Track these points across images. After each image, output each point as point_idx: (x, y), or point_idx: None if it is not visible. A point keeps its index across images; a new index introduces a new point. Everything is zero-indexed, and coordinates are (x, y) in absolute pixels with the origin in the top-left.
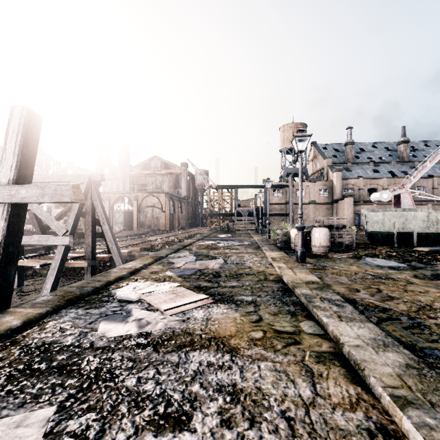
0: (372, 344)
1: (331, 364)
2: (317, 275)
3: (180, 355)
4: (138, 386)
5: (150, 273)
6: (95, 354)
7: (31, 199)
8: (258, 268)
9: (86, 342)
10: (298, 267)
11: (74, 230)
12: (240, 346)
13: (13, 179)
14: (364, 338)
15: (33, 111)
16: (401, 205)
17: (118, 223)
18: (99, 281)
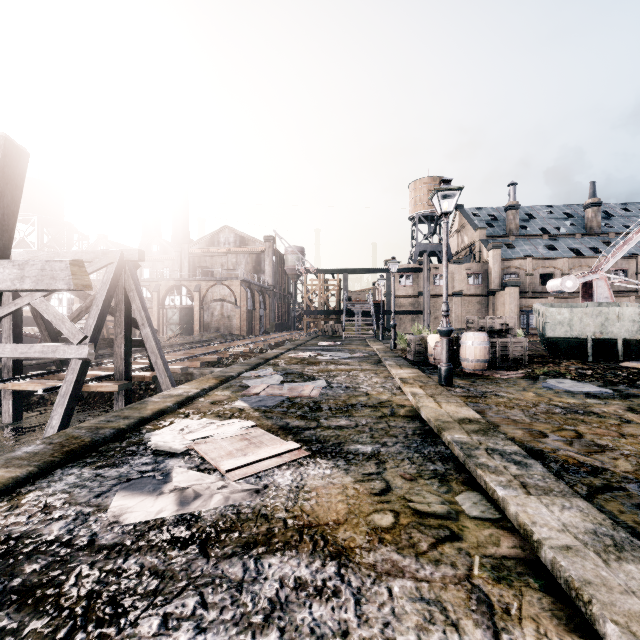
0: (594, 543)
1: (523, 585)
2: (475, 407)
3: (246, 564)
4: (161, 635)
5: (210, 404)
6: (93, 561)
7: (2, 285)
8: (380, 395)
9: (83, 534)
10: (443, 394)
11: (97, 336)
12: (354, 545)
13: None
14: (575, 531)
15: (12, 141)
16: (593, 298)
17: (172, 325)
18: (126, 418)
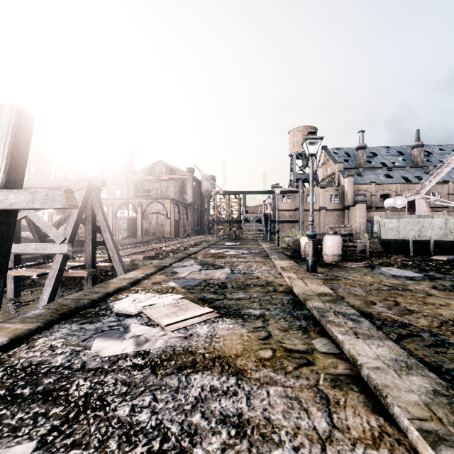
0: (394, 365)
1: (349, 389)
2: (330, 286)
3: (180, 378)
4: (131, 415)
5: (152, 284)
6: (86, 377)
7: (20, 205)
8: (266, 278)
9: (77, 362)
10: (309, 278)
11: (73, 238)
12: (247, 368)
13: (1, 184)
14: (384, 359)
15: (24, 110)
16: (416, 212)
17: (122, 230)
18: (97, 293)
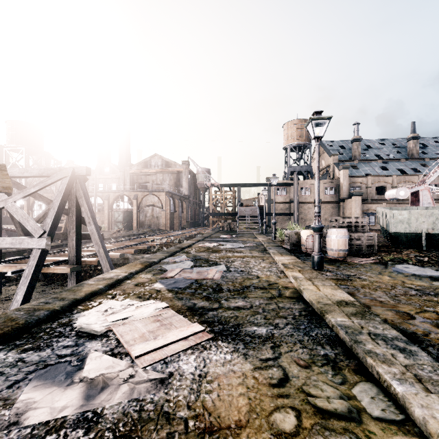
0: None
1: None
2: (345, 289)
3: None
4: None
5: (134, 286)
6: None
7: None
8: (268, 278)
9: None
10: (318, 278)
11: (53, 231)
12: None
13: None
14: None
15: None
16: (419, 203)
17: (117, 223)
18: (62, 300)
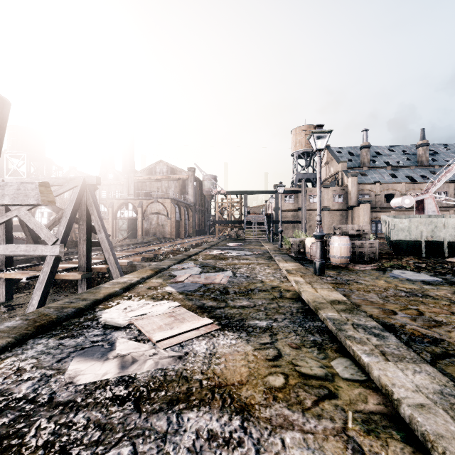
0: (442, 402)
1: (388, 437)
2: (341, 291)
3: (170, 418)
4: None
5: (147, 289)
6: (51, 415)
7: None
8: (271, 282)
9: (44, 392)
10: (317, 282)
11: (66, 239)
12: (254, 402)
13: None
14: (426, 391)
15: None
16: (424, 212)
17: (122, 231)
18: (84, 300)
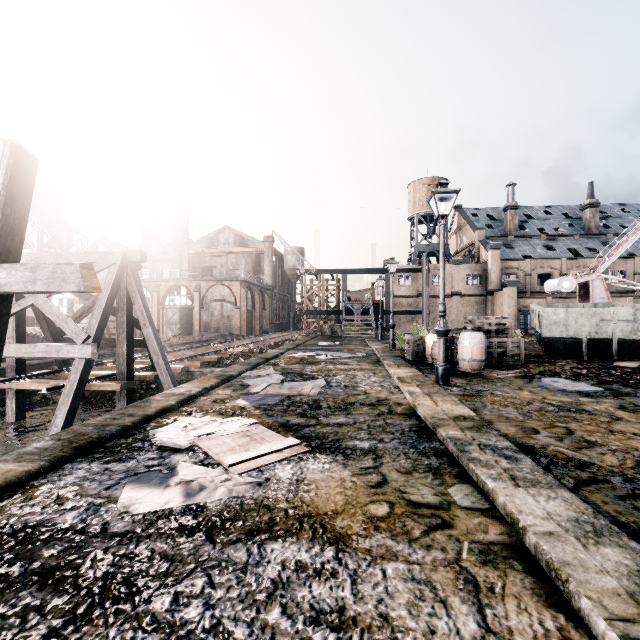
0: (575, 529)
1: (508, 567)
2: (470, 405)
3: (250, 549)
4: (173, 611)
5: (212, 403)
6: (107, 546)
7: (14, 287)
8: (378, 394)
9: (95, 522)
10: (439, 393)
11: (100, 336)
12: (351, 532)
13: None
14: (558, 519)
15: (22, 148)
16: (590, 299)
17: (171, 325)
18: (131, 416)
